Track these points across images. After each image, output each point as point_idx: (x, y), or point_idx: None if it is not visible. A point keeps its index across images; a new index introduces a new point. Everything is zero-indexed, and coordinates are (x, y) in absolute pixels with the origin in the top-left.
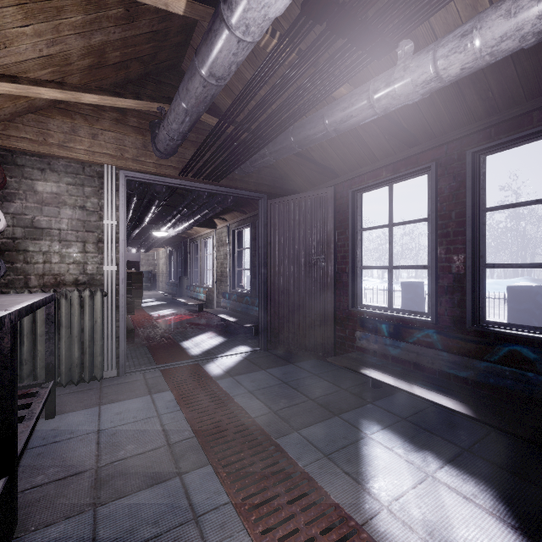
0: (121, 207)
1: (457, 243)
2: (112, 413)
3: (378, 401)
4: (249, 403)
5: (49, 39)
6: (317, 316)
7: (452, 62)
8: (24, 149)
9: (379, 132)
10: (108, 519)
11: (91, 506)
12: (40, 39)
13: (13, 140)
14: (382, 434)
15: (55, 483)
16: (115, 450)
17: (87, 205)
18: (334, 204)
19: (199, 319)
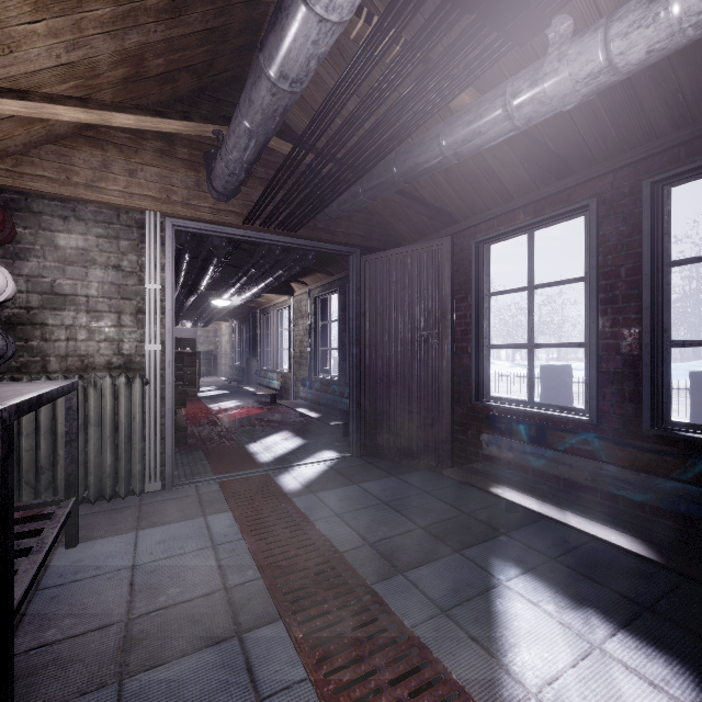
0: (167, 267)
1: (629, 311)
2: (152, 542)
3: (515, 532)
4: (336, 531)
5: (69, 40)
6: (428, 412)
7: (634, 42)
8: (42, 191)
9: (516, 159)
10: (138, 698)
11: (116, 677)
12: (56, 40)
13: (27, 179)
14: (523, 582)
15: (70, 640)
16: (153, 595)
17: (123, 264)
18: (451, 260)
19: (271, 414)
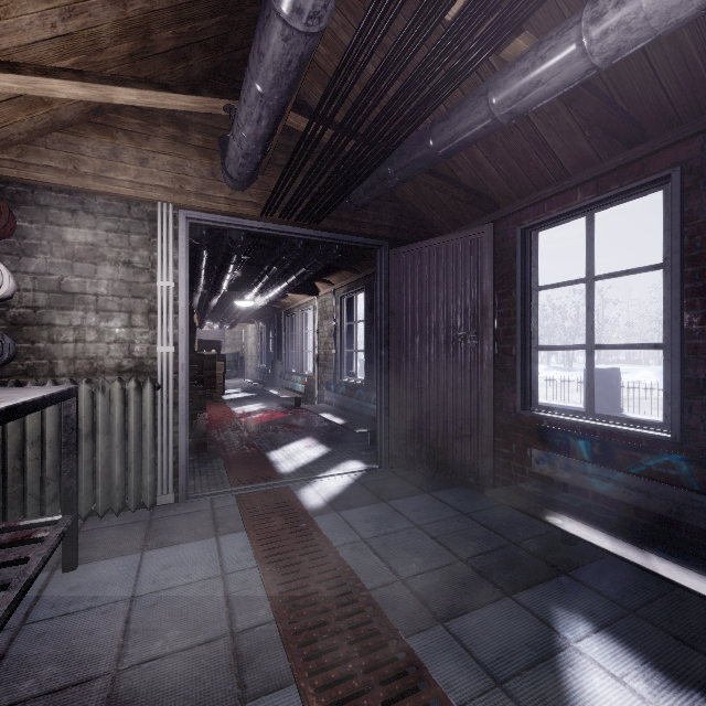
0: (181, 263)
1: None
2: (157, 566)
3: (578, 572)
4: (362, 561)
5: (63, 6)
6: (465, 421)
7: None
8: (48, 182)
9: (575, 126)
10: None
11: None
12: (49, 5)
13: (32, 169)
14: (597, 644)
15: (47, 698)
16: (149, 639)
17: (134, 260)
18: (493, 250)
19: (295, 419)
